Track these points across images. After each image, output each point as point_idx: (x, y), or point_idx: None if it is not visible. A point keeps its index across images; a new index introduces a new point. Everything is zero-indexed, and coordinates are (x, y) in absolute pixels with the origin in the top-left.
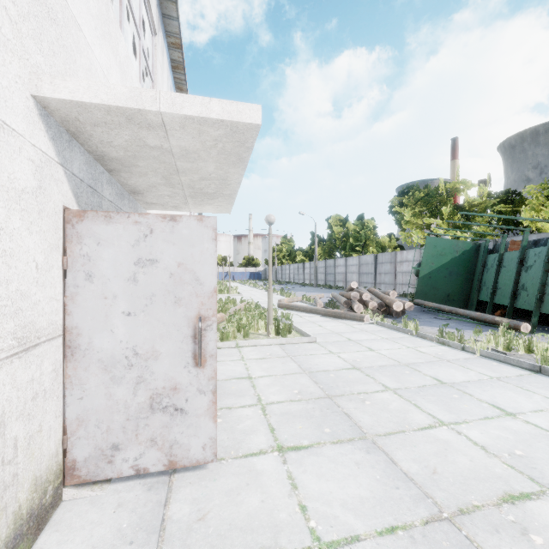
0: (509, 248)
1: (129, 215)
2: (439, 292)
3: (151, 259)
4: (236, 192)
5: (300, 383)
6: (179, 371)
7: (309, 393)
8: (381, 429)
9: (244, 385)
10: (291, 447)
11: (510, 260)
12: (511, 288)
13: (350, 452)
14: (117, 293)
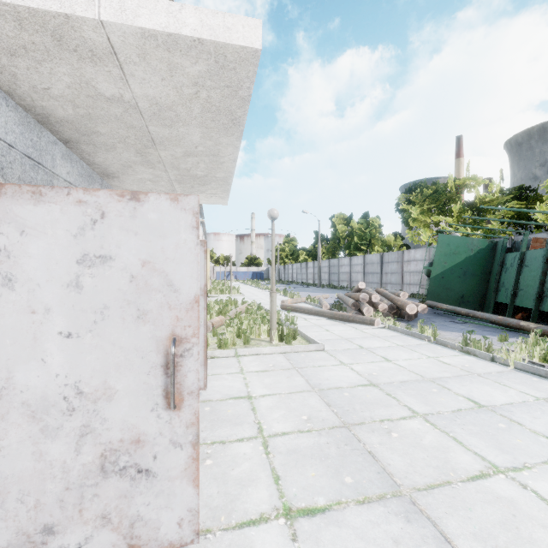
0: (531, 246)
1: (68, 191)
2: (452, 294)
3: (102, 255)
4: (231, 175)
5: (309, 406)
6: (144, 415)
7: (320, 420)
8: (418, 478)
9: (243, 408)
10: (302, 509)
11: (534, 259)
12: (536, 290)
13: (383, 520)
14: (50, 305)
